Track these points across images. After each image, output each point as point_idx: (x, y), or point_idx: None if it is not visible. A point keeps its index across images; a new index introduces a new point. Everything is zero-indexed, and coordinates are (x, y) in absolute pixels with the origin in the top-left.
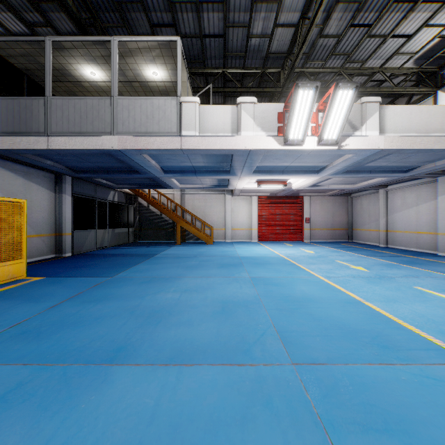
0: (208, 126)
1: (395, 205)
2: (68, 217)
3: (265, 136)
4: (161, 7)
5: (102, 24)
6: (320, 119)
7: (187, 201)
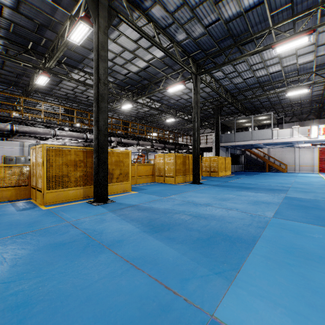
0: (281, 135)
1: None
2: None
3: (302, 137)
4: (265, 99)
5: (244, 106)
6: None
7: (271, 152)
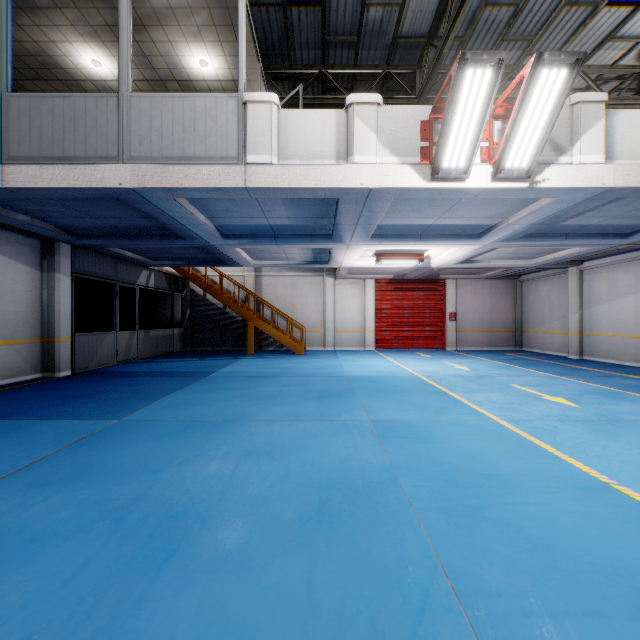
0: (294, 146)
1: (597, 292)
2: (65, 312)
3: (398, 164)
4: None
5: None
6: (497, 134)
7: (265, 288)
